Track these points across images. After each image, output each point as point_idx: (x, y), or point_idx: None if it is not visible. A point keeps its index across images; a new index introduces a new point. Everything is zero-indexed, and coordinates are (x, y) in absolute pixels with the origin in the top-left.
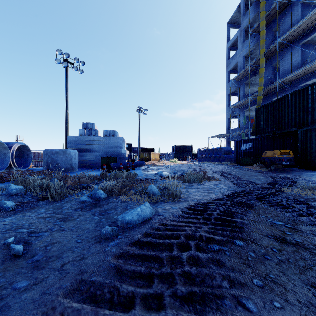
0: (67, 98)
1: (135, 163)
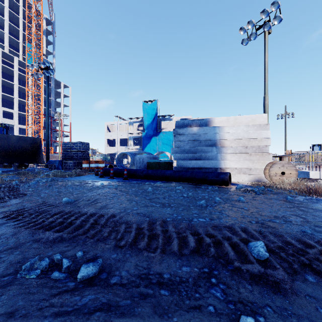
0: (265, 76)
1: (158, 171)
